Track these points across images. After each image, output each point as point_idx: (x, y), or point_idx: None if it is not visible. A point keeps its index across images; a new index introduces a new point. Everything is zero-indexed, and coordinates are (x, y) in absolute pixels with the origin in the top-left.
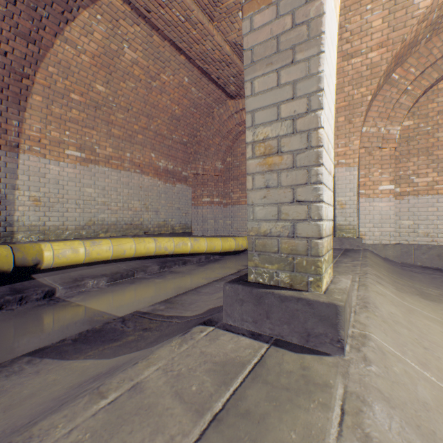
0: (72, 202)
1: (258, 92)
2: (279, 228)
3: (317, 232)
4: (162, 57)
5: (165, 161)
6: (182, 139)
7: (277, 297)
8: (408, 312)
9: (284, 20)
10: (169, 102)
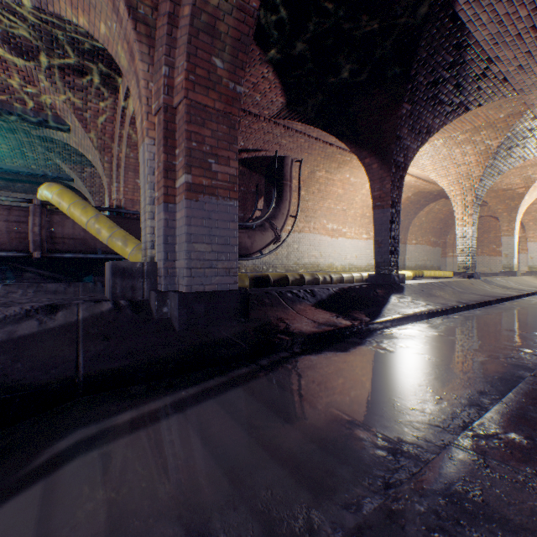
0: (412, 258)
1: (504, 247)
2: (507, 264)
3: (513, 264)
4: (446, 205)
5: (433, 238)
6: (439, 227)
7: (507, 272)
8: (535, 280)
9: (508, 240)
10: (440, 215)
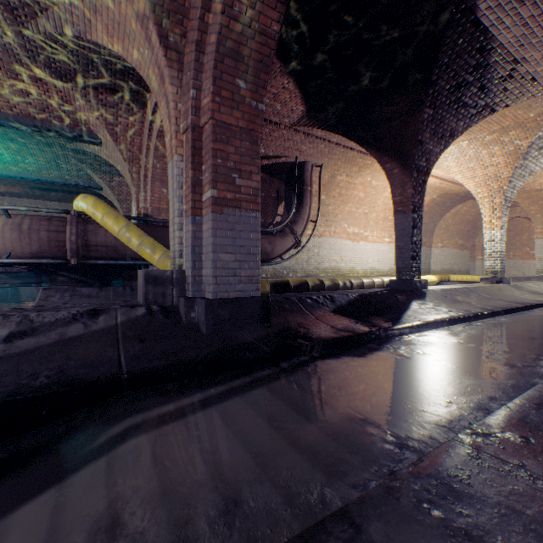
0: (438, 262)
1: (537, 250)
2: (541, 268)
3: None
4: (474, 206)
5: (460, 241)
6: (467, 229)
7: (541, 276)
8: None
9: (542, 242)
10: (468, 217)
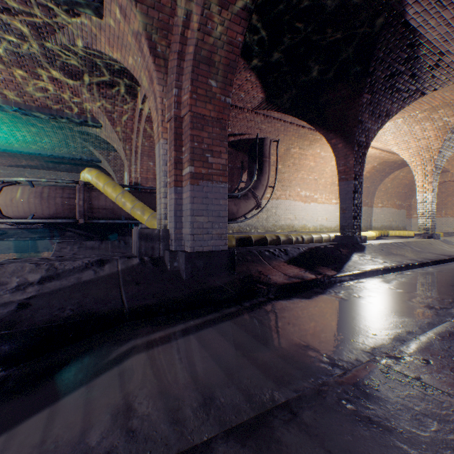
0: (378, 219)
1: None
2: None
3: None
4: (410, 172)
5: (398, 201)
6: (404, 191)
7: None
8: None
9: None
10: (405, 181)
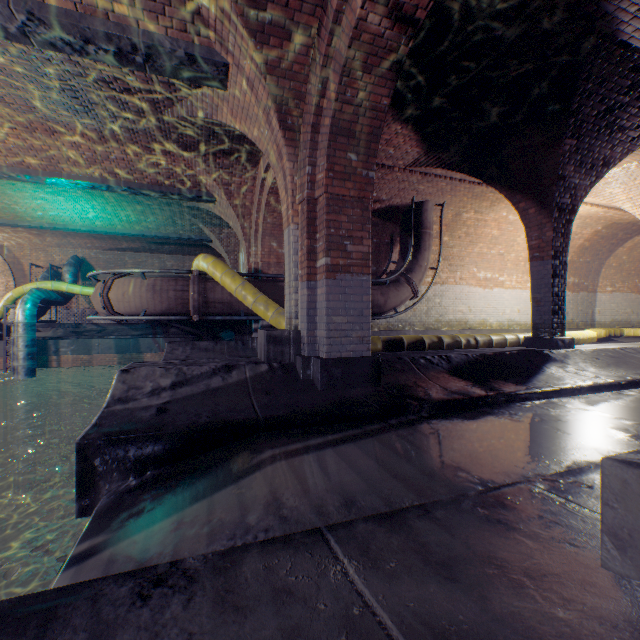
0: (606, 311)
1: None
2: None
3: None
4: None
5: None
6: None
7: None
8: None
9: None
10: None
